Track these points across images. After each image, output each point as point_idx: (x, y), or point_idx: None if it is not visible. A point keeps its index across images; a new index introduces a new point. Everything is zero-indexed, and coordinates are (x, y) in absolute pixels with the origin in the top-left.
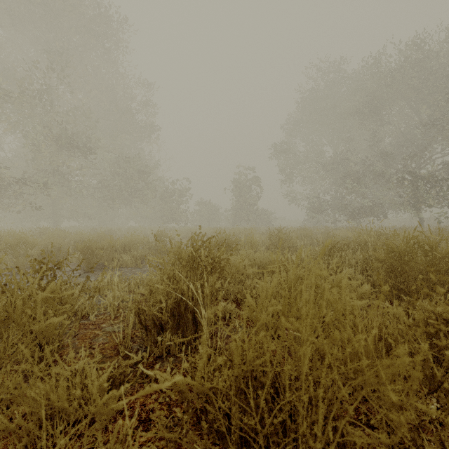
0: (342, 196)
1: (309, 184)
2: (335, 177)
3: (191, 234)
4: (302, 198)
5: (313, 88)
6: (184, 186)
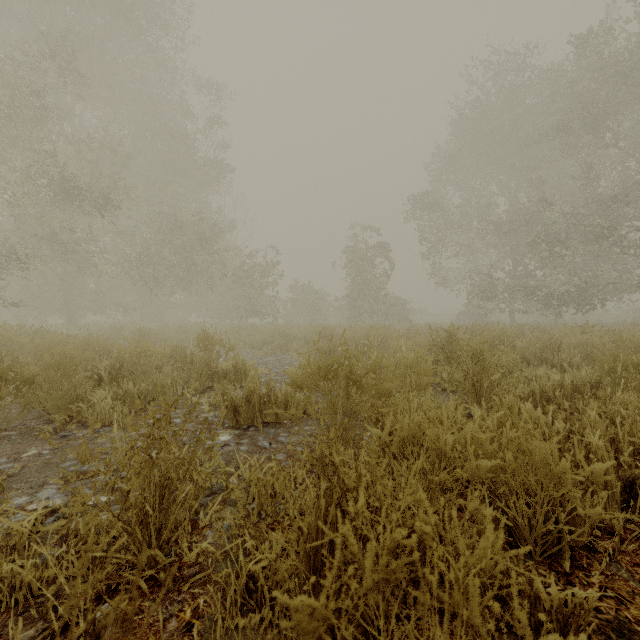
0: (526, 274)
1: (470, 255)
2: (516, 242)
3: (278, 337)
4: (457, 278)
5: (478, 99)
6: (272, 261)
